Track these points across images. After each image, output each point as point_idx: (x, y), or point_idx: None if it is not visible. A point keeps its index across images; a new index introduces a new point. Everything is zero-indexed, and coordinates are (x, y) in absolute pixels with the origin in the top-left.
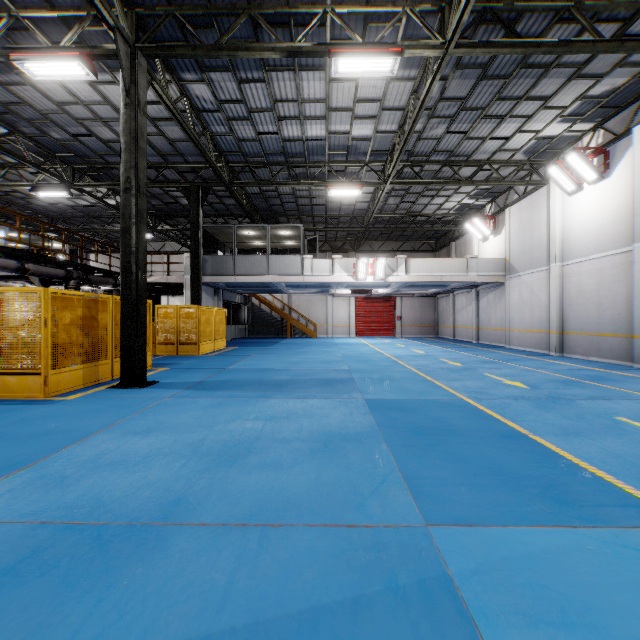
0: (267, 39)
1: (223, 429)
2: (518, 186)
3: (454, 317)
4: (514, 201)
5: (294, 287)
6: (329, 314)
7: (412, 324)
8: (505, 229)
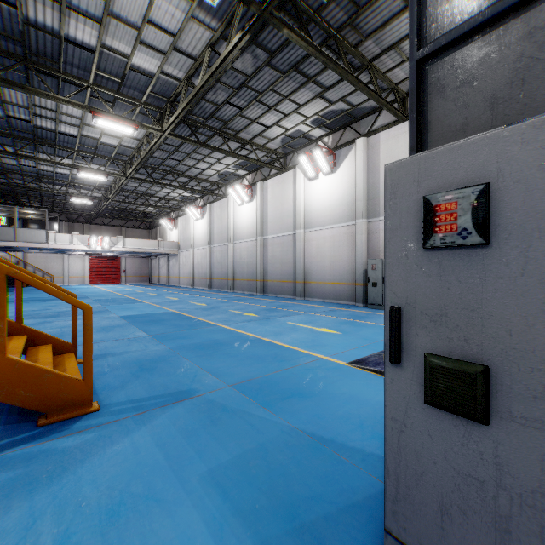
0: (41, 146)
1: (41, 305)
2: (182, 208)
3: (159, 271)
4: (181, 215)
5: (37, 249)
6: (66, 268)
7: (134, 275)
8: (178, 227)
